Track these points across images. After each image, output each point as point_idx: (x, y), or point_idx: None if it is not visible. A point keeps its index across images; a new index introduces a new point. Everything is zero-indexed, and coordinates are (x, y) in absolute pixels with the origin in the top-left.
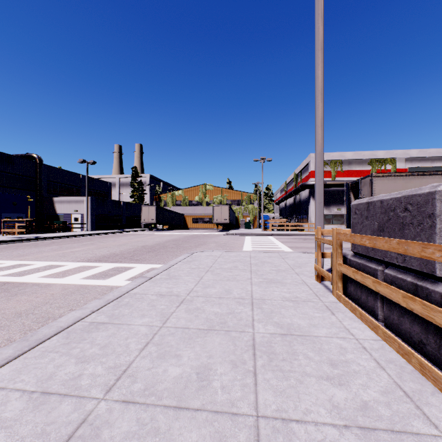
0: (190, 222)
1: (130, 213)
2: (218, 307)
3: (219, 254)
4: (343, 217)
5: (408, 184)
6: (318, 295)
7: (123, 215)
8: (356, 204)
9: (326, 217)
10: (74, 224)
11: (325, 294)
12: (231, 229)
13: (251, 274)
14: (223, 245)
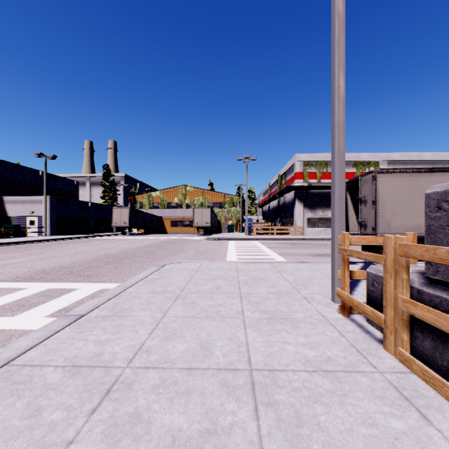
0: (169, 225)
1: (100, 216)
2: (183, 408)
3: (198, 266)
4: (328, 220)
5: (415, 182)
6: (363, 352)
7: (92, 218)
8: (440, 191)
9: (311, 221)
10: (28, 227)
11: (372, 348)
12: (212, 233)
13: (242, 302)
14: (203, 252)
